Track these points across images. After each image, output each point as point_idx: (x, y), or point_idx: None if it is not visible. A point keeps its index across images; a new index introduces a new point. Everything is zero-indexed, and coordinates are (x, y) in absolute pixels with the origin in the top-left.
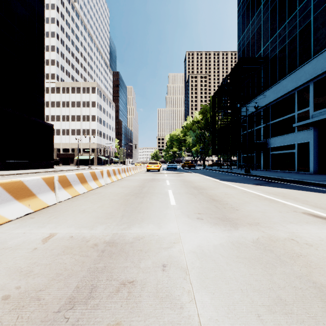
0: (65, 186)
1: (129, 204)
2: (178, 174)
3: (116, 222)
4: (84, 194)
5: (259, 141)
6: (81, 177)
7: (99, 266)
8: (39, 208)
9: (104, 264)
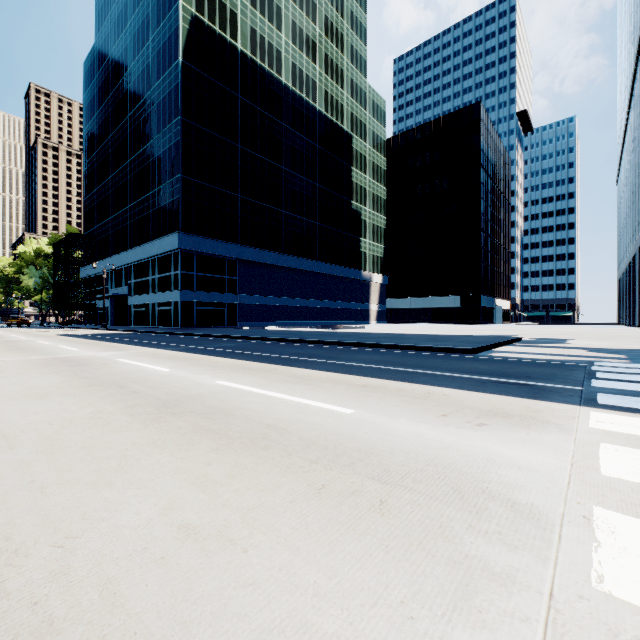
0: None
1: None
2: None
3: None
4: None
5: (94, 301)
6: None
7: None
8: None
9: None
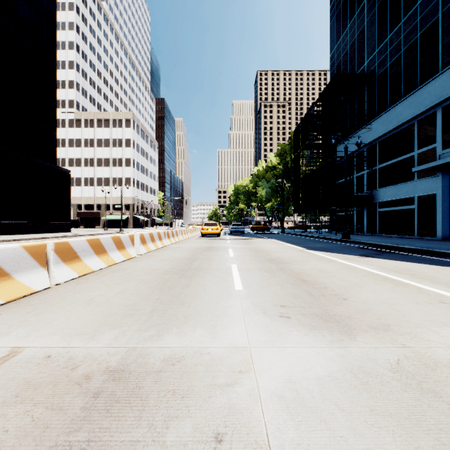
0: (67, 259)
1: (168, 288)
2: (246, 241)
3: (139, 324)
4: (101, 271)
5: (361, 193)
6: (97, 244)
7: (76, 439)
8: (17, 296)
9: (90, 432)
